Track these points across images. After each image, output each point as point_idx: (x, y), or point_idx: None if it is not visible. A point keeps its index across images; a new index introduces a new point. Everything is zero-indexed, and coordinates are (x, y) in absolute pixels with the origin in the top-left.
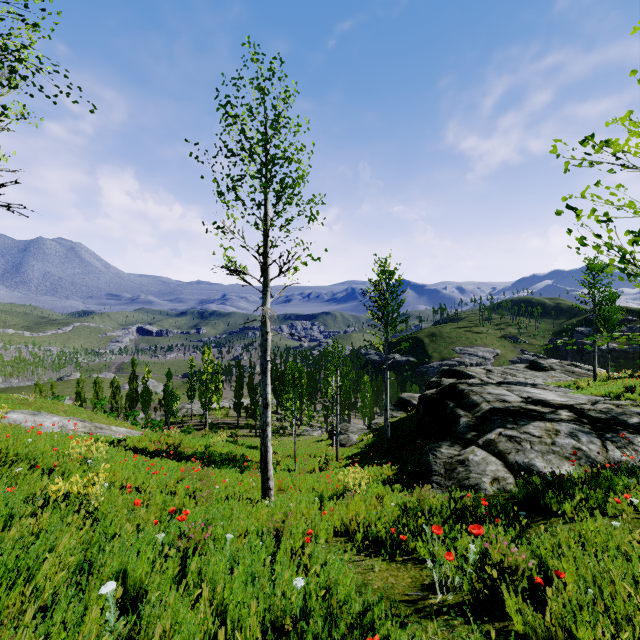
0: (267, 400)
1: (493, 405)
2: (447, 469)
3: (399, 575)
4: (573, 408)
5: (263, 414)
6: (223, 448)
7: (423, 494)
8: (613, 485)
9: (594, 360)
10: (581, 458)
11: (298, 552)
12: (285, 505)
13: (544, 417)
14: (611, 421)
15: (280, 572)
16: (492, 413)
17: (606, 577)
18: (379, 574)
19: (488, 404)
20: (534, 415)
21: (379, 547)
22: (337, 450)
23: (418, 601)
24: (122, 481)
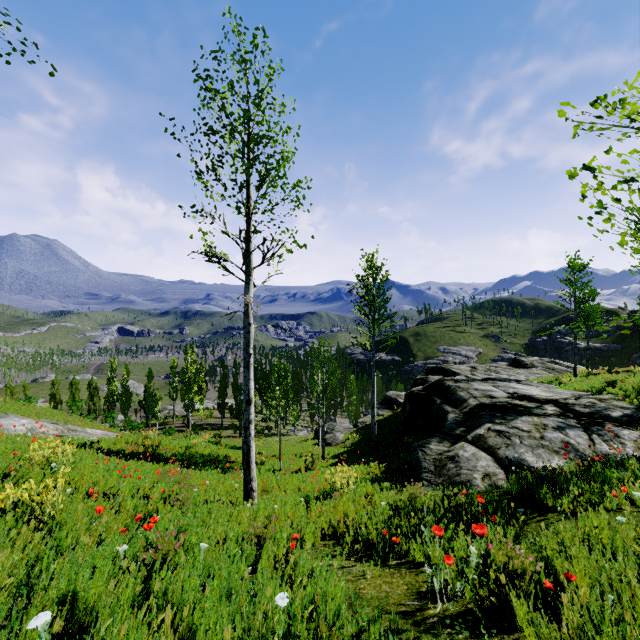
0: (250, 396)
1: (480, 401)
2: (437, 466)
3: (393, 582)
4: (558, 403)
5: (245, 411)
6: (205, 449)
7: (414, 492)
8: (606, 478)
9: (575, 356)
10: (570, 452)
11: (282, 561)
12: (269, 507)
13: (530, 412)
14: (595, 415)
15: (261, 587)
16: (479, 409)
17: (625, 580)
18: (371, 581)
19: (475, 400)
20: (521, 410)
21: (370, 550)
22: (323, 449)
23: (416, 612)
24: (90, 486)
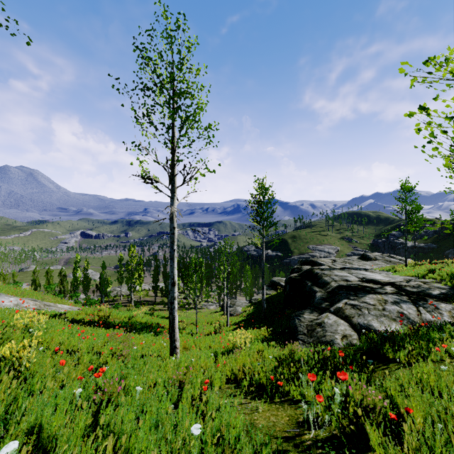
0: (174, 280)
1: (339, 283)
2: (309, 330)
3: (278, 414)
4: (394, 285)
5: (171, 290)
6: (142, 318)
7: (293, 349)
8: (430, 338)
9: (406, 252)
10: (404, 319)
11: (197, 399)
12: (188, 360)
13: (375, 291)
14: (421, 293)
15: (180, 420)
16: (339, 289)
17: (450, 413)
18: (262, 414)
19: (336, 283)
20: (368, 290)
21: (261, 391)
22: (227, 318)
23: (296, 437)
24: (57, 345)
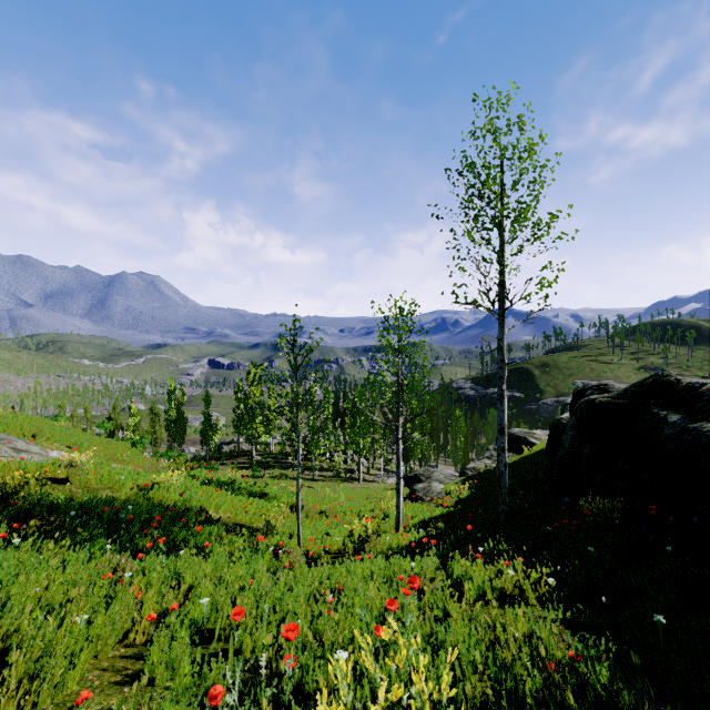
0: None
1: None
2: None
3: None
4: None
5: None
6: (177, 494)
7: None
8: None
9: None
10: None
11: None
12: None
13: None
14: None
15: None
16: None
17: None
18: None
19: None
20: None
21: None
22: (397, 510)
23: None
24: None
